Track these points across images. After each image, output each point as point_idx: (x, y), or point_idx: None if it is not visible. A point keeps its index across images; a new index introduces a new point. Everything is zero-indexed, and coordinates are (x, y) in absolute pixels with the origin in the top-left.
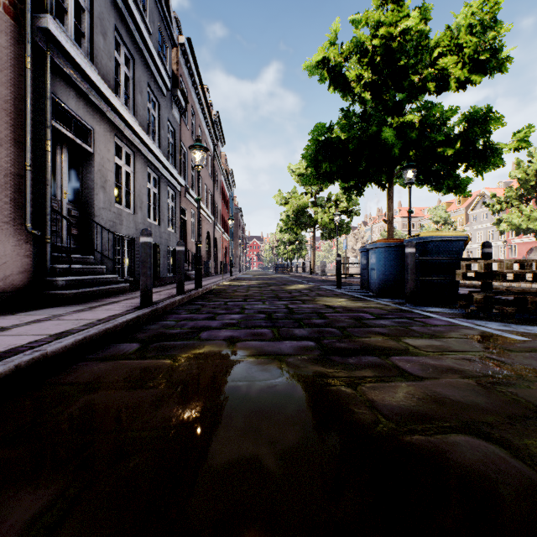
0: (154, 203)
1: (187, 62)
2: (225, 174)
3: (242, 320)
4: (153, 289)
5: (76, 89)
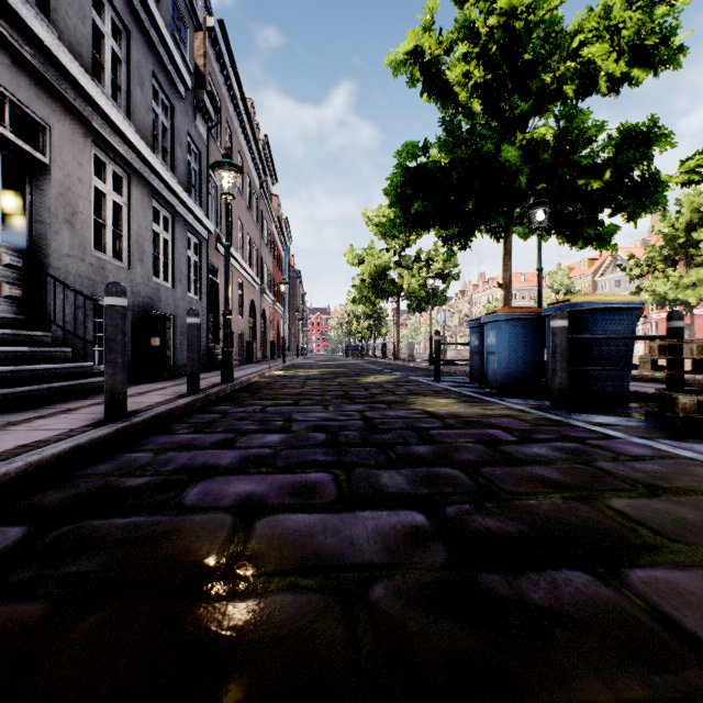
0: (166, 255)
1: (219, 57)
2: (277, 222)
3: (282, 447)
4: (156, 385)
5: (13, 54)
